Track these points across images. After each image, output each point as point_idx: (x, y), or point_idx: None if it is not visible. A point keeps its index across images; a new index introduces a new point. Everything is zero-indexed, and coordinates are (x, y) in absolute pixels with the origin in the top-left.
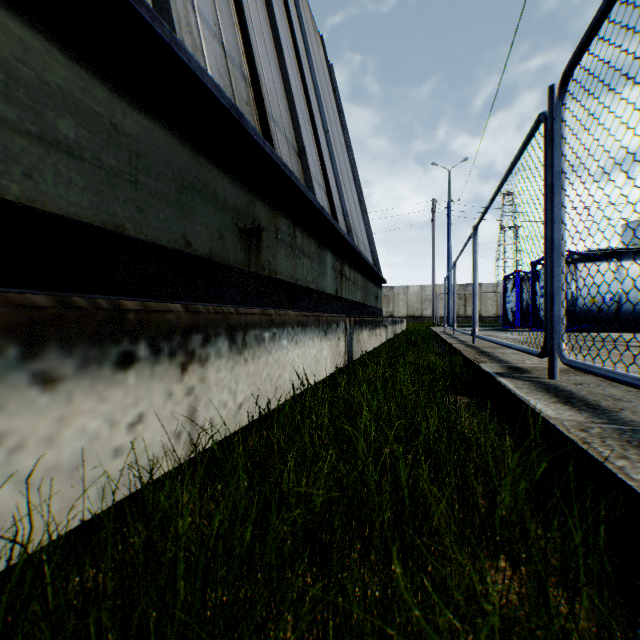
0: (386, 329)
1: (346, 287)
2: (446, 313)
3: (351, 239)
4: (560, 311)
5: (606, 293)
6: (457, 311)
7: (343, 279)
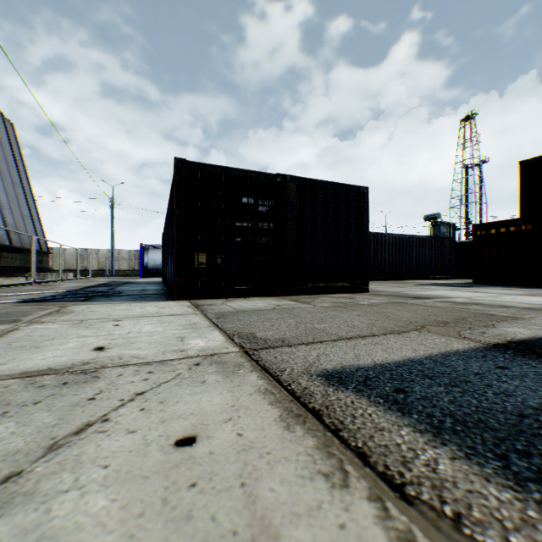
0: (28, 278)
1: (6, 261)
2: (127, 268)
3: (11, 240)
4: (33, 273)
5: (159, 262)
6: (134, 267)
7: (3, 258)
